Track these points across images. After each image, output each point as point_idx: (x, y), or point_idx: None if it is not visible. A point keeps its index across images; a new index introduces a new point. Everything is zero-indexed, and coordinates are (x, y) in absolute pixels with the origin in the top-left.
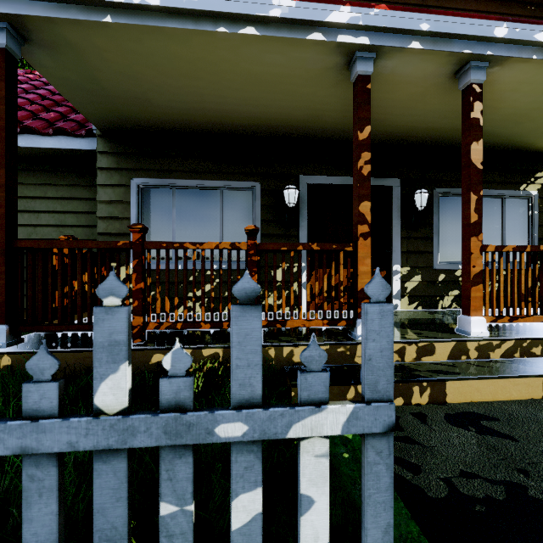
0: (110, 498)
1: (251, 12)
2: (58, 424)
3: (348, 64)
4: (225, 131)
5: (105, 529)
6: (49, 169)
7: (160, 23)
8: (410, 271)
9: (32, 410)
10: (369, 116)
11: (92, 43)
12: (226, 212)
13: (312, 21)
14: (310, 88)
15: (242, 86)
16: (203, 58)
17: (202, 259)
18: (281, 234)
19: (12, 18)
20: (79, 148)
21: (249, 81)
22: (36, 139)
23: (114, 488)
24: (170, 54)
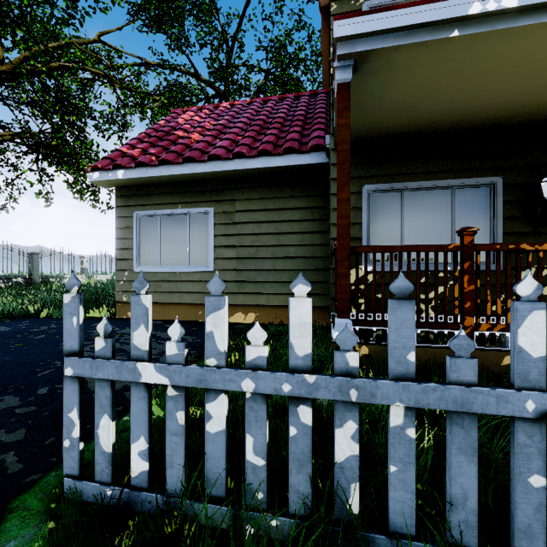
0: None
1: None
2: None
3: None
4: (468, 126)
5: None
6: (268, 185)
7: (510, 24)
8: None
9: None
10: None
11: (415, 61)
12: (459, 211)
13: None
14: None
15: (542, 74)
16: (526, 51)
17: (539, 260)
18: (528, 232)
19: (362, 54)
20: (303, 164)
21: None
22: (268, 160)
23: None
24: (489, 55)
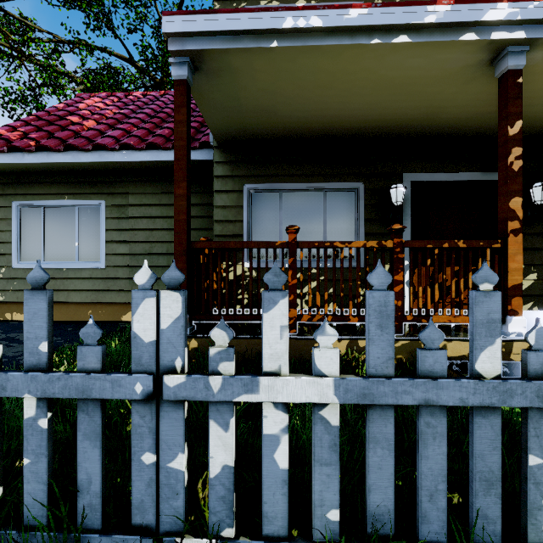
0: (488, 446)
1: (406, 21)
2: (452, 383)
3: (492, 60)
4: (332, 134)
5: (484, 471)
6: (163, 179)
7: (320, 42)
8: (523, 270)
9: (428, 371)
10: (520, 111)
11: (251, 66)
12: (329, 213)
13: (467, 22)
14: (439, 87)
15: (370, 92)
16: (345, 69)
17: (349, 257)
18: (384, 233)
19: (195, 53)
20: (193, 160)
21: (379, 85)
22: (158, 154)
23: (490, 438)
24: (315, 69)
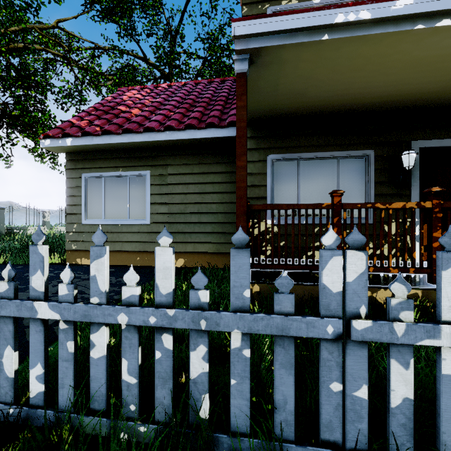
0: None
1: None
2: None
3: None
4: (347, 110)
5: None
6: (195, 153)
7: (366, 32)
8: None
9: None
10: None
11: (298, 57)
12: (342, 177)
13: None
14: None
15: (396, 71)
16: (381, 53)
17: (389, 216)
18: (393, 193)
19: (255, 50)
20: (222, 136)
21: (408, 65)
22: (193, 132)
23: None
24: (354, 55)
